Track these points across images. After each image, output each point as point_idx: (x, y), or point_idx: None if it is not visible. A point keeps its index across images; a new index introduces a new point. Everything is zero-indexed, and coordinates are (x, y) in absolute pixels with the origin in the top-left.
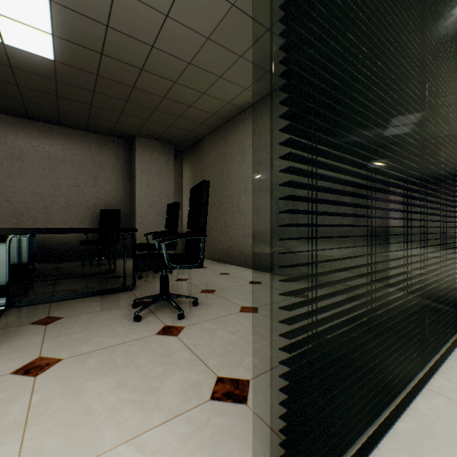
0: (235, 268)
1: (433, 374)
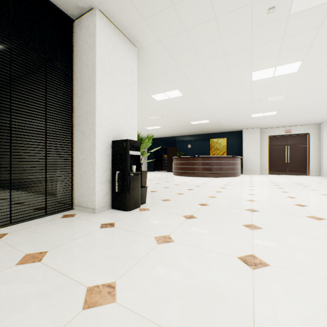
0: (8, 191)
1: (6, 227)
